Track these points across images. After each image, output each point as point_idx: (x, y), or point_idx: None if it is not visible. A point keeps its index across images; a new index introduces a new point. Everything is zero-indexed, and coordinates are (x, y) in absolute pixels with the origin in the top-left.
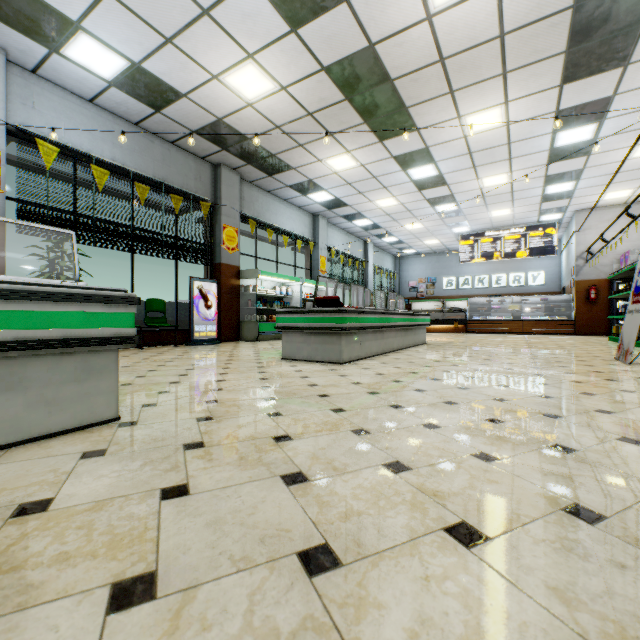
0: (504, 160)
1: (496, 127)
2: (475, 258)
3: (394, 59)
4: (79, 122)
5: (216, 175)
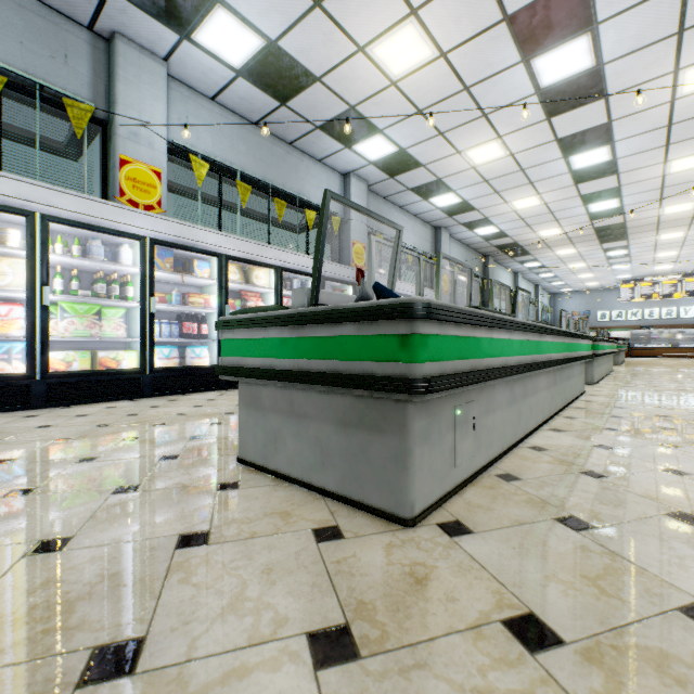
0: (677, 247)
1: (677, 237)
2: (635, 298)
3: (632, 224)
4: (455, 252)
5: (484, 261)
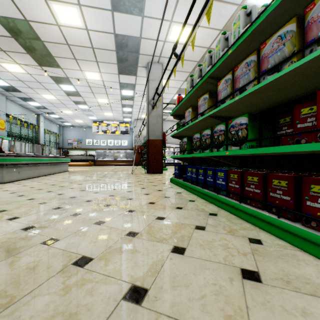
0: (105, 94)
1: (98, 80)
2: (99, 132)
3: (42, 32)
4: None
5: None
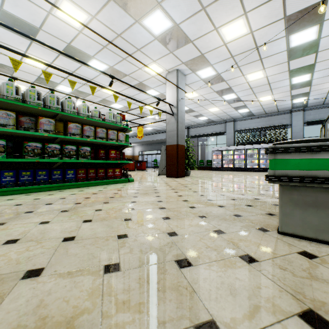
0: None
1: None
2: None
3: None
4: None
5: None
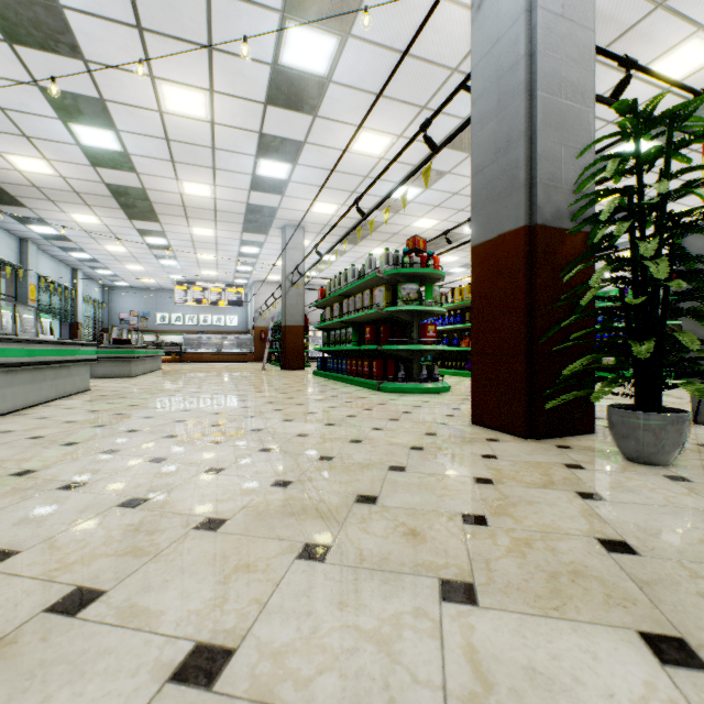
0: (214, 249)
1: (210, 236)
2: (189, 302)
3: (156, 197)
4: None
5: None
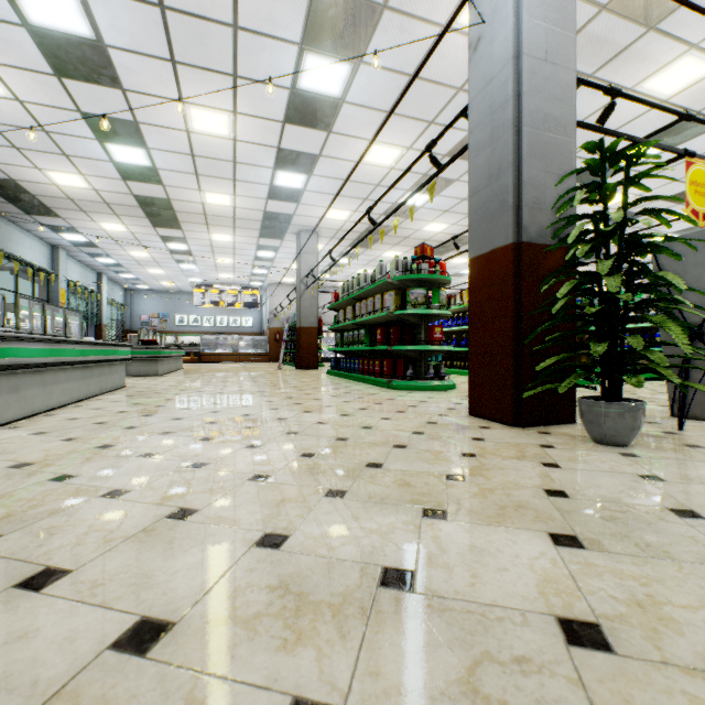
0: (231, 254)
1: (229, 241)
2: (207, 304)
3: (180, 206)
4: None
5: None
